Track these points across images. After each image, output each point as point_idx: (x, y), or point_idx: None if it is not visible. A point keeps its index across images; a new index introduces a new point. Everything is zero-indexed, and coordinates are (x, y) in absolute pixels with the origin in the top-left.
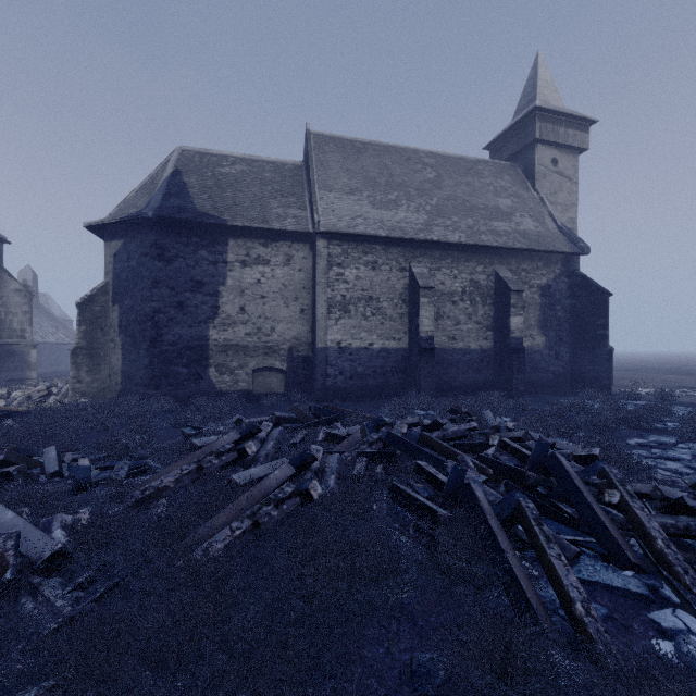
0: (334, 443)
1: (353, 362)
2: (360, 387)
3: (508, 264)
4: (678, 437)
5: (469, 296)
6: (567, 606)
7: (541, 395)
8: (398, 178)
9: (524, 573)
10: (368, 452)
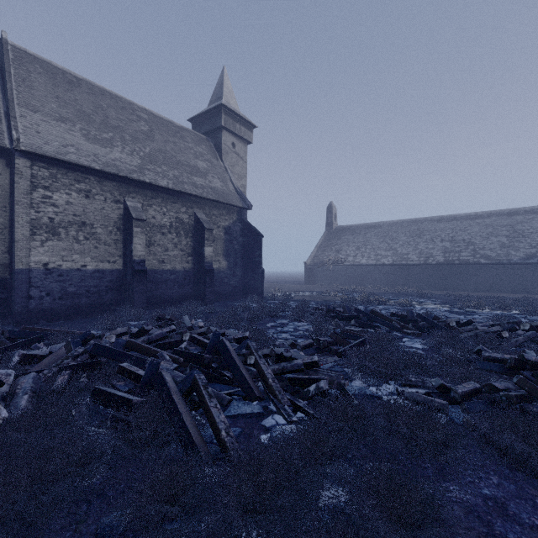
0: (32, 363)
1: (64, 283)
2: (72, 306)
3: (204, 209)
4: (290, 319)
5: (175, 229)
6: (217, 435)
7: (225, 301)
8: (114, 121)
9: (194, 424)
10: (71, 365)
